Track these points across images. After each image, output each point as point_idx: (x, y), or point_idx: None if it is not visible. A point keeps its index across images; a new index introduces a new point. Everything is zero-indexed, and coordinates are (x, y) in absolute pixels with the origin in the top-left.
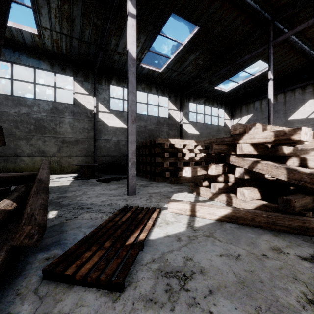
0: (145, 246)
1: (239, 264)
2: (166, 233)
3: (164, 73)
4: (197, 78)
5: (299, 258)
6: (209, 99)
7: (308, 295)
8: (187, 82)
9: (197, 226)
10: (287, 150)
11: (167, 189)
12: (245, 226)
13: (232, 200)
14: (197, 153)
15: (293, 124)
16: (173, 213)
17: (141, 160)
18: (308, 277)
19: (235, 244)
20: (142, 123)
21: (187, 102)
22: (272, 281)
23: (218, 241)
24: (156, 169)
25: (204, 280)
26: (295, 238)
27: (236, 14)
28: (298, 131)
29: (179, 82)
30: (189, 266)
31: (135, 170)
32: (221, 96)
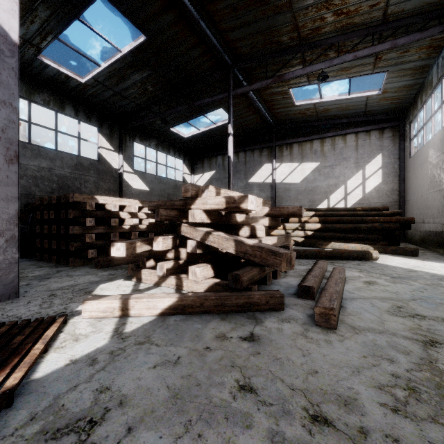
0: (19, 395)
1: (177, 371)
2: (71, 358)
3: (89, 87)
4: (145, 110)
5: (240, 340)
6: (163, 143)
7: (241, 381)
8: (130, 111)
9: (128, 331)
10: (240, 218)
11: (89, 277)
12: (193, 315)
13: (183, 283)
14: (143, 219)
15: (253, 187)
16: (91, 319)
17: (39, 231)
18: (244, 360)
19: (177, 343)
20: (44, 163)
21: (131, 141)
22: (210, 379)
23: (155, 346)
24: (70, 245)
25: (123, 415)
26: (241, 317)
27: (195, 42)
28: (246, 199)
29: (117, 107)
30: (103, 401)
31: (17, 251)
32: (179, 142)
